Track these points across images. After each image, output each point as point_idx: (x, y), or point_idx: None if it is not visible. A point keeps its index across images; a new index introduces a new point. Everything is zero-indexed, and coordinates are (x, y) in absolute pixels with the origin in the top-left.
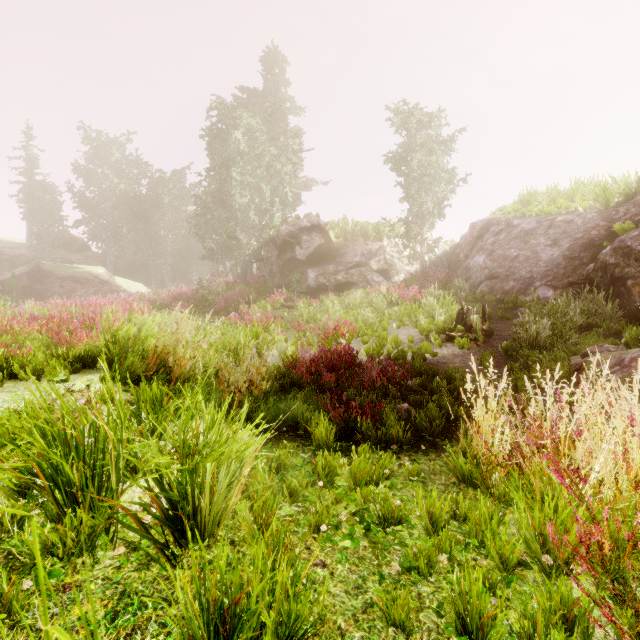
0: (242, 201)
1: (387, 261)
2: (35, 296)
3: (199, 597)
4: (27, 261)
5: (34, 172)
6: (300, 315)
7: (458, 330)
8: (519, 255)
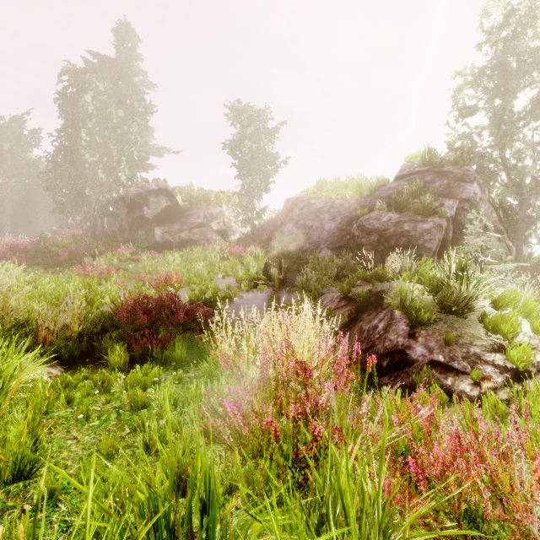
0: (91, 160)
1: (225, 223)
2: None
3: None
4: None
5: None
6: (143, 267)
7: (262, 279)
8: (313, 225)
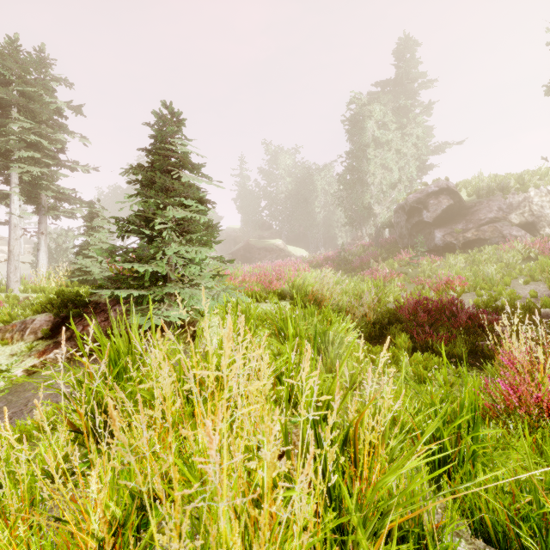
0: (375, 179)
1: (533, 212)
2: (246, 261)
3: (325, 367)
4: (242, 239)
5: (245, 184)
6: (422, 271)
7: None
8: None
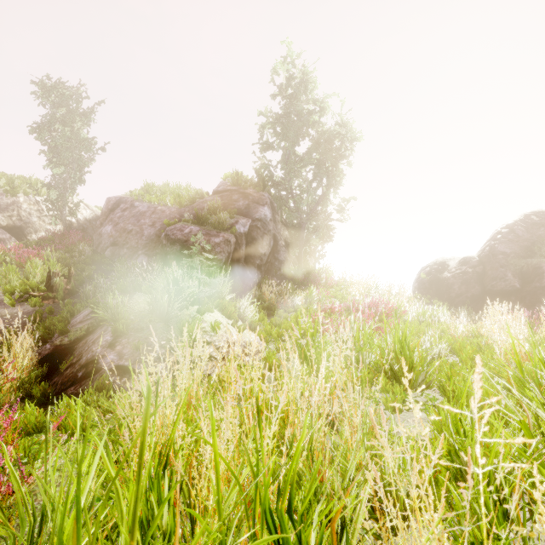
0: None
1: (22, 218)
2: None
3: None
4: None
5: None
6: None
7: (40, 290)
8: (133, 230)
